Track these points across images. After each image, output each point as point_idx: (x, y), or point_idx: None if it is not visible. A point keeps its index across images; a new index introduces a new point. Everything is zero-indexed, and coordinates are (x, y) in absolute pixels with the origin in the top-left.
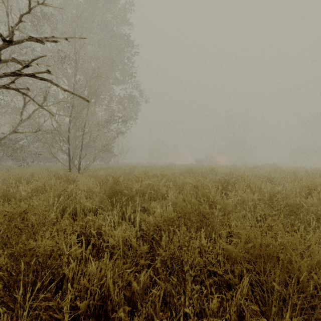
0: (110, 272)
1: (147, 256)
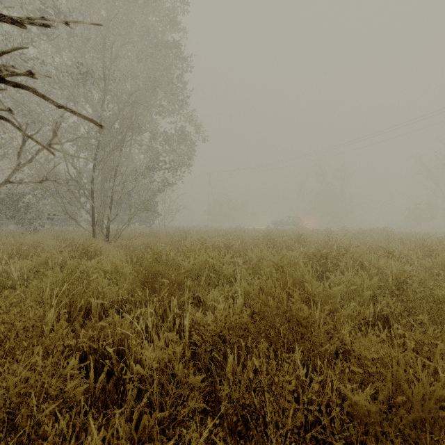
0: None
1: (202, 387)
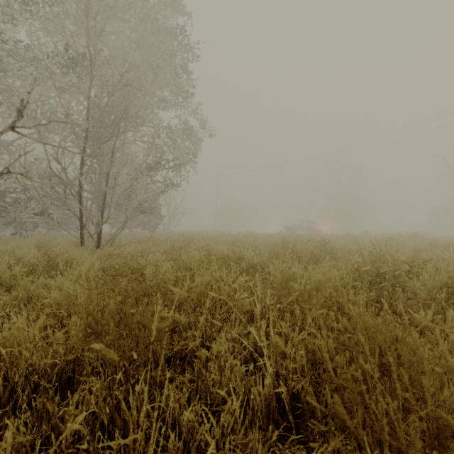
0: None
1: None
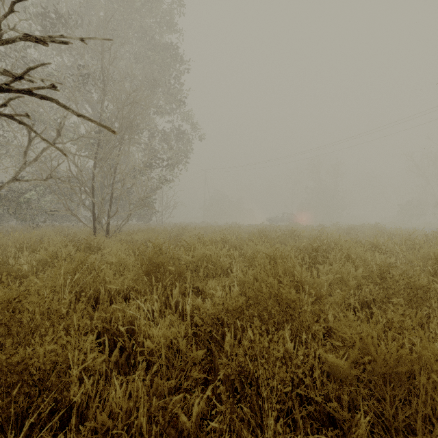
0: (143, 402)
1: (202, 363)
